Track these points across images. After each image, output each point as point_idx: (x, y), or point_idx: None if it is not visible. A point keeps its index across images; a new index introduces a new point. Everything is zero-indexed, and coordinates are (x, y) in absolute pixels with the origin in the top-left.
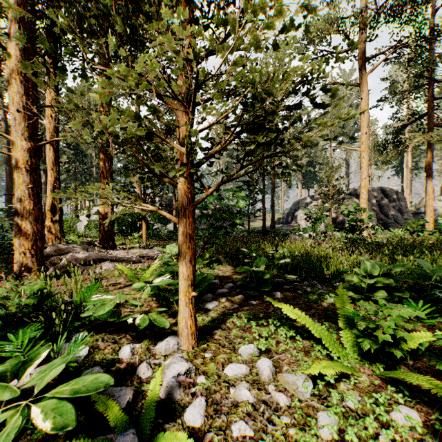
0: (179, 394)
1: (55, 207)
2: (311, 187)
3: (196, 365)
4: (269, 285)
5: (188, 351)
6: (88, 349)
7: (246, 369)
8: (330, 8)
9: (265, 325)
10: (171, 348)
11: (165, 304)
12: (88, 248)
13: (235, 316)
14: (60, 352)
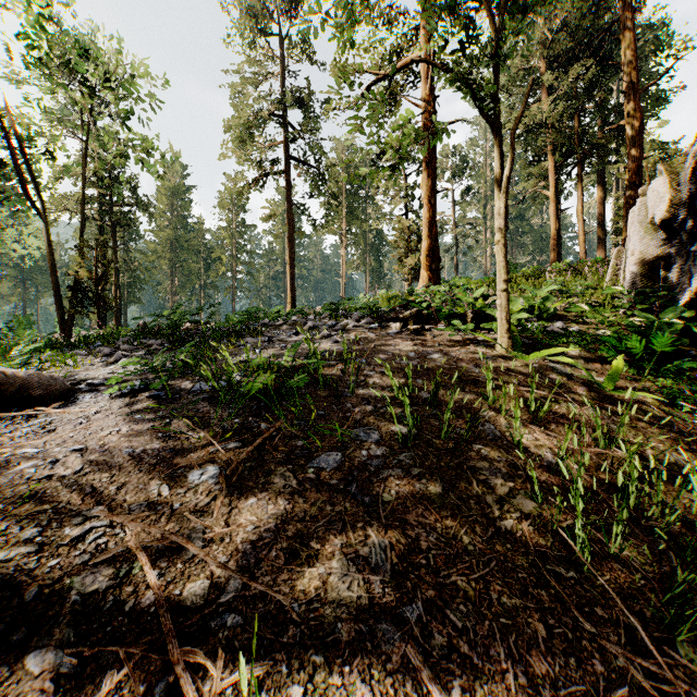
0: None
1: None
2: None
3: None
4: None
5: None
6: None
7: None
8: None
9: None
10: None
11: None
12: None
13: None
14: None
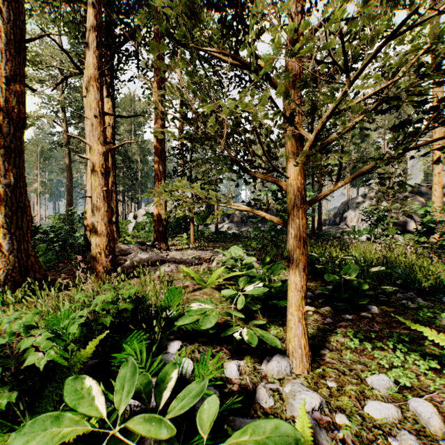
0: (325, 438)
1: (112, 209)
2: (361, 185)
3: (323, 397)
4: (364, 297)
5: (306, 377)
6: (192, 363)
7: (396, 412)
8: None
9: (381, 348)
10: (283, 370)
11: (246, 312)
12: (146, 249)
13: (339, 334)
14: (164, 364)
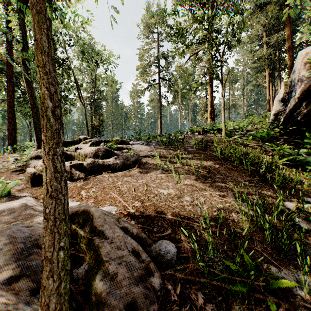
0: None
1: None
2: None
3: None
4: None
5: None
6: None
7: None
8: None
9: None
10: None
11: None
12: None
13: None
14: None
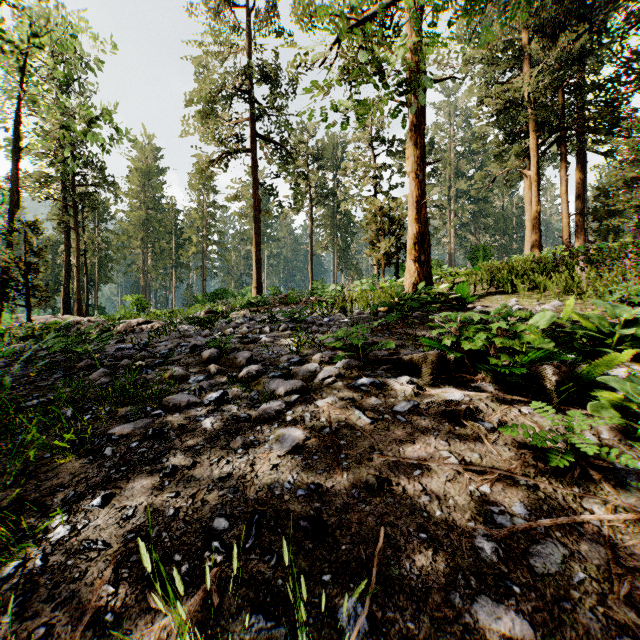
0: None
1: None
2: None
3: None
4: None
5: None
6: None
7: None
8: None
9: None
10: None
11: None
12: None
13: None
14: None
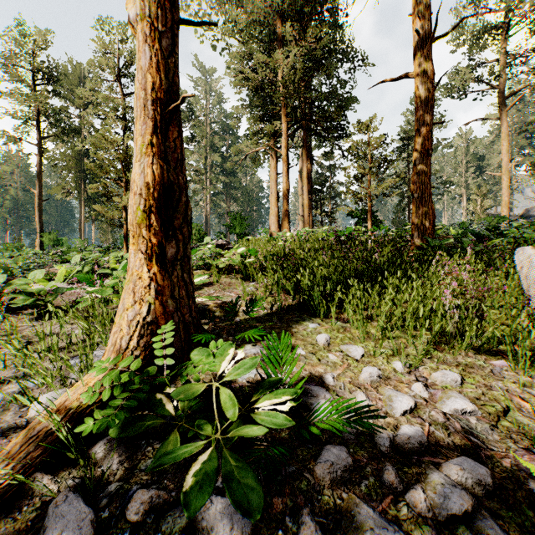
0: None
1: None
2: None
3: None
4: None
5: None
6: None
7: None
8: (470, 60)
9: None
10: None
11: None
12: None
13: None
14: None
